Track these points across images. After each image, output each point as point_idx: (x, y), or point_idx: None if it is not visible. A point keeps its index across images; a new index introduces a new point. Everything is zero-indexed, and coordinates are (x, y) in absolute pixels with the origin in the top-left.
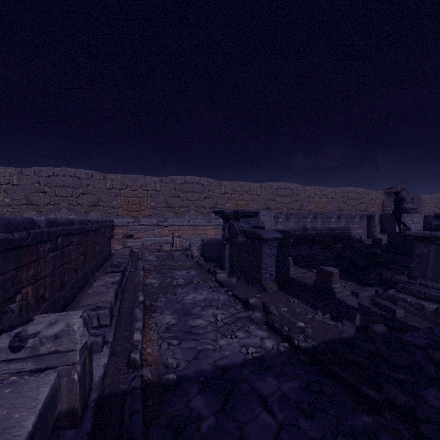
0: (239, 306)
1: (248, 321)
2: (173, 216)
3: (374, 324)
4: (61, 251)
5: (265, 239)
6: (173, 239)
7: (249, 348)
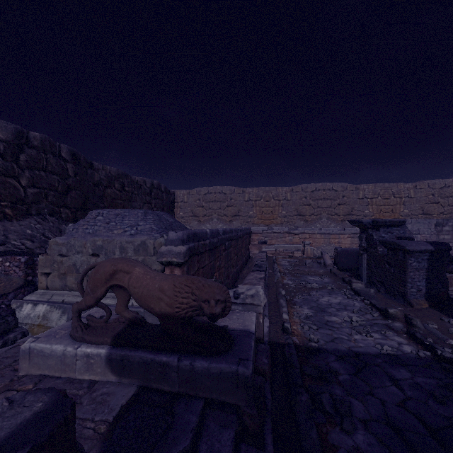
0: (376, 314)
1: (386, 328)
2: (303, 224)
3: None
4: (227, 252)
5: (410, 251)
6: (304, 247)
7: (383, 346)
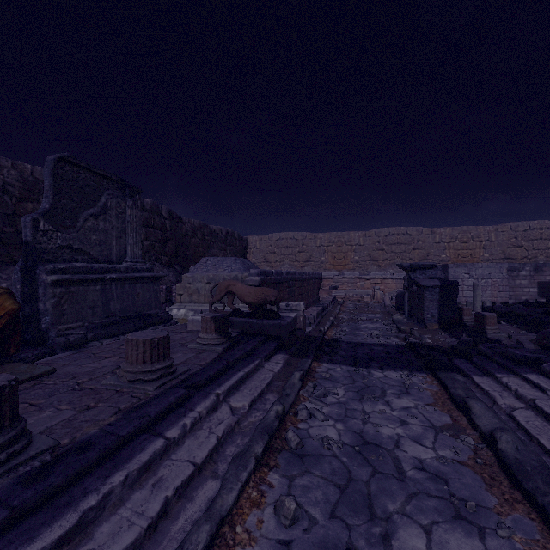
0: (394, 330)
1: (394, 336)
2: (376, 269)
3: (465, 337)
4: (291, 289)
5: (424, 286)
6: (374, 292)
7: (380, 340)
